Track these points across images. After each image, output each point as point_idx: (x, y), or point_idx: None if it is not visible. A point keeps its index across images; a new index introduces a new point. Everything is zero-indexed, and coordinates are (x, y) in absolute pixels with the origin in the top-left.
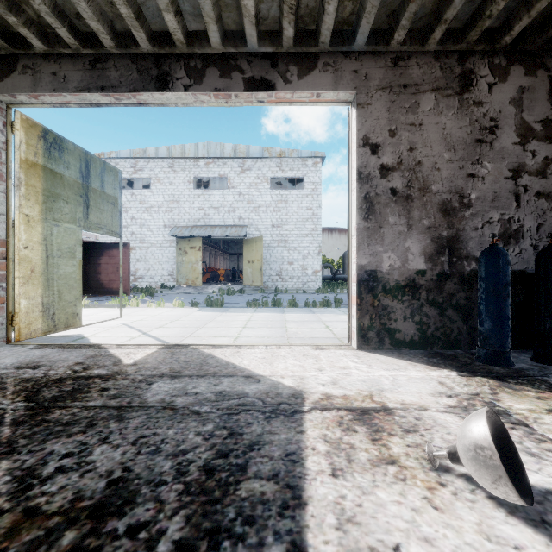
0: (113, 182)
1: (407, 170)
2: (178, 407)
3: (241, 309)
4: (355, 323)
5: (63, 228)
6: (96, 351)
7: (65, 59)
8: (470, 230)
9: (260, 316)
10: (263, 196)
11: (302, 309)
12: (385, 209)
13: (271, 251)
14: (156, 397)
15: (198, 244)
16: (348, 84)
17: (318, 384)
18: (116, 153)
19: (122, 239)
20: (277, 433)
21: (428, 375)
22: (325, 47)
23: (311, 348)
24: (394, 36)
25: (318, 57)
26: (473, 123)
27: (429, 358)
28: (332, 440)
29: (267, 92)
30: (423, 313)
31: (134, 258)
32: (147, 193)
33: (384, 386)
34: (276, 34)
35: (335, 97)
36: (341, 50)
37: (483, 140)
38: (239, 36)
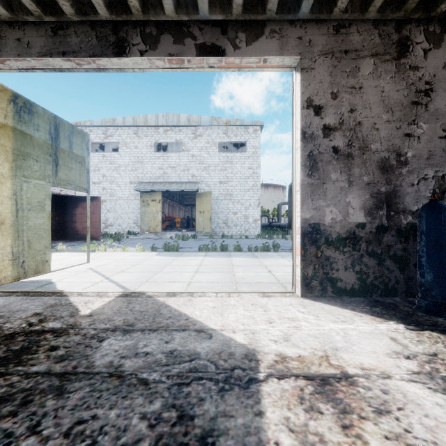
0: (81, 143)
1: (348, 130)
2: (125, 374)
3: (194, 253)
4: (300, 273)
5: (33, 184)
6: (57, 299)
7: (29, 26)
8: (407, 186)
9: (210, 260)
10: (212, 157)
11: (246, 253)
12: (328, 166)
13: (218, 203)
14: (104, 359)
15: (158, 197)
16: (292, 50)
17: (270, 340)
18: (90, 122)
19: (95, 193)
20: (232, 415)
21: (377, 329)
22: (272, 15)
23: (259, 296)
24: (337, 3)
25: (265, 24)
26: (409, 86)
27: (371, 307)
28: (296, 427)
29: (218, 57)
30: (363, 263)
31: (105, 209)
32: (115, 155)
33: (337, 344)
34: (226, 2)
35: (281, 63)
36: (286, 18)
37: (419, 102)
38: (191, 4)
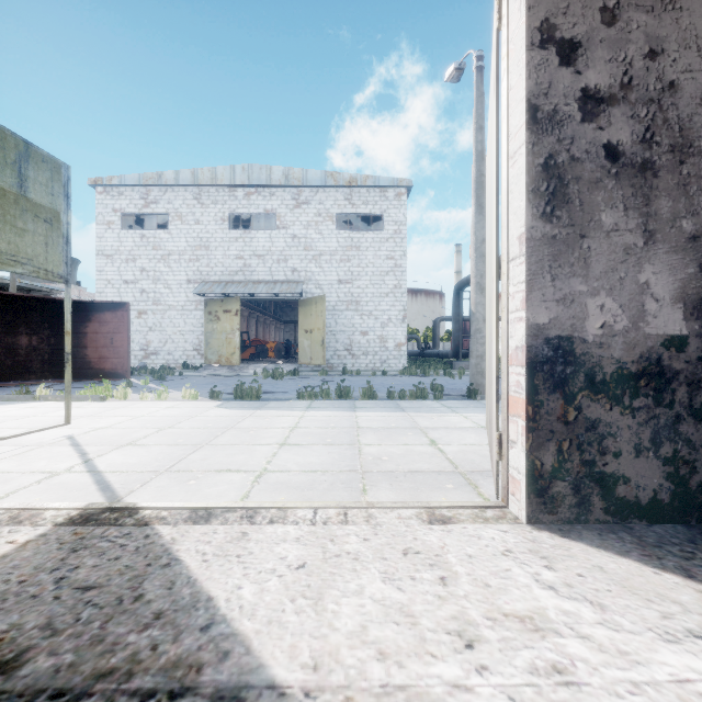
0: (49, 182)
1: (644, 102)
2: None
3: (288, 403)
4: (522, 462)
5: None
6: None
7: None
8: None
9: (315, 417)
10: (326, 240)
11: (383, 402)
12: (594, 193)
13: (337, 316)
14: None
15: (235, 306)
16: None
17: None
18: (120, 179)
19: (129, 299)
20: None
21: None
22: None
23: (419, 520)
24: None
25: None
26: None
27: None
28: None
29: None
30: (681, 438)
31: (146, 326)
32: (163, 235)
33: None
34: None
35: None
36: None
37: None
38: None
